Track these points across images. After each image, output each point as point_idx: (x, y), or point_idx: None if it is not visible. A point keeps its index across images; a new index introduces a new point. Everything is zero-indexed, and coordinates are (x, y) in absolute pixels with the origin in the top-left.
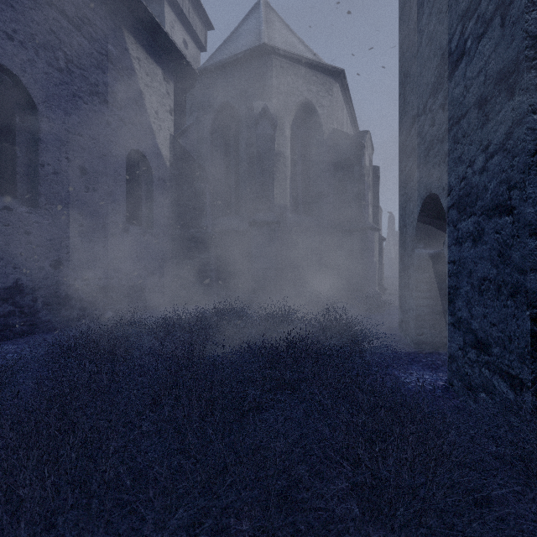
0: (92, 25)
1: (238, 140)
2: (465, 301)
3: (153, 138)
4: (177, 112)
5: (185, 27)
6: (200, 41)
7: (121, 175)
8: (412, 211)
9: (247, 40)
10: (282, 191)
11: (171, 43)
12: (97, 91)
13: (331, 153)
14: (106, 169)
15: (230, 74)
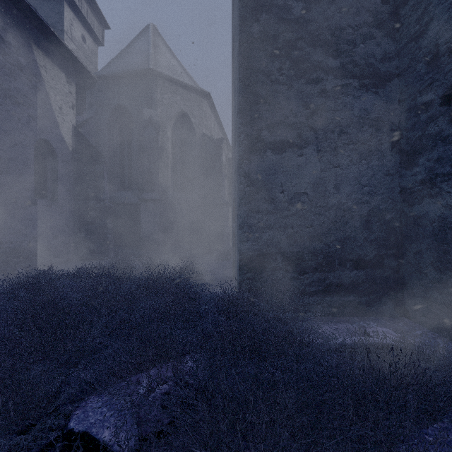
0: (5, 42)
1: (131, 134)
2: (236, 253)
3: (58, 129)
4: (77, 101)
5: (84, 24)
6: (97, 38)
7: (30, 160)
8: (232, 203)
9: (138, 59)
10: (165, 176)
11: (74, 57)
12: (10, 94)
13: (201, 149)
14: (18, 156)
15: (124, 84)
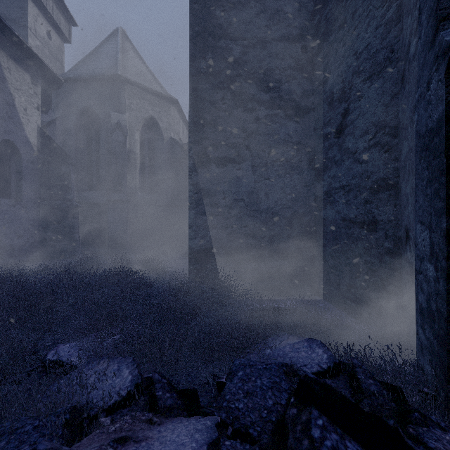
0: None
1: (99, 136)
2: None
3: (23, 130)
4: (42, 100)
5: (49, 20)
6: (64, 34)
7: None
8: None
9: (106, 63)
10: (133, 177)
11: (40, 60)
12: None
13: (169, 153)
14: None
15: (92, 87)
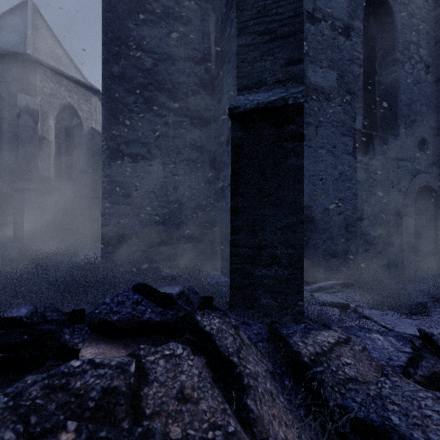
0: None
1: (2, 117)
2: None
3: None
4: None
5: None
6: None
7: None
8: None
9: (11, 37)
10: (46, 166)
11: None
12: None
13: (90, 143)
14: None
15: None
